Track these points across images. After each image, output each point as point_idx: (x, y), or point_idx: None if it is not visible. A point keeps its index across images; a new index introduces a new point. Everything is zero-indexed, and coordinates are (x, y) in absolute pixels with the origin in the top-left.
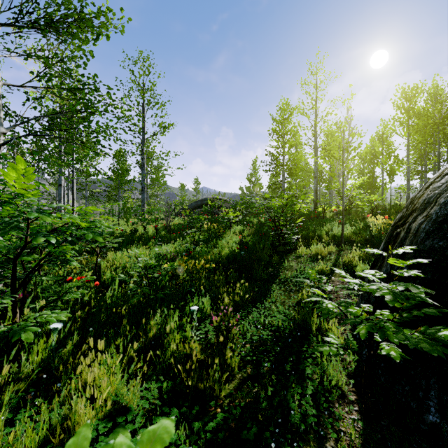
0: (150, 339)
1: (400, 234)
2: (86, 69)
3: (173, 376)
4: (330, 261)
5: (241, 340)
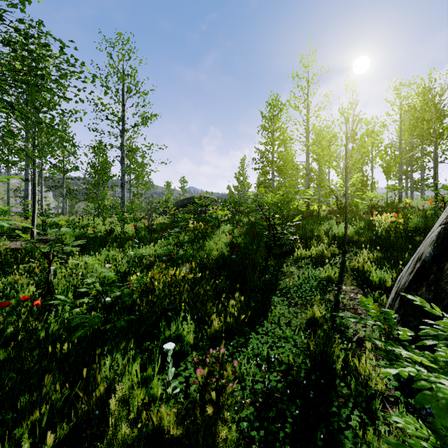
0: (97, 401)
1: None
2: (25, 11)
3: None
4: (335, 265)
5: (238, 393)
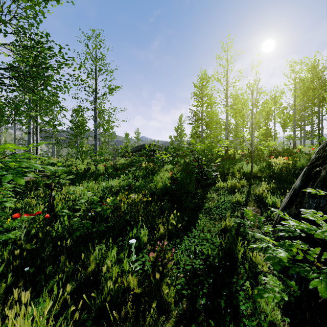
0: (90, 272)
1: (320, 173)
2: (38, 28)
3: (109, 320)
4: (243, 193)
5: (175, 271)
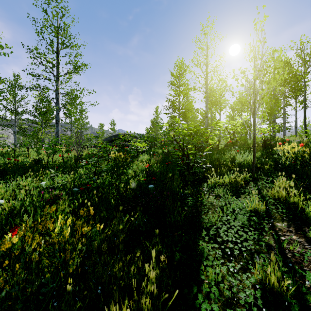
0: None
1: None
2: None
3: None
4: (252, 194)
5: None
